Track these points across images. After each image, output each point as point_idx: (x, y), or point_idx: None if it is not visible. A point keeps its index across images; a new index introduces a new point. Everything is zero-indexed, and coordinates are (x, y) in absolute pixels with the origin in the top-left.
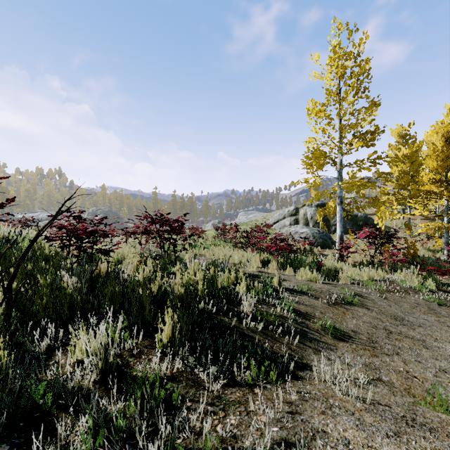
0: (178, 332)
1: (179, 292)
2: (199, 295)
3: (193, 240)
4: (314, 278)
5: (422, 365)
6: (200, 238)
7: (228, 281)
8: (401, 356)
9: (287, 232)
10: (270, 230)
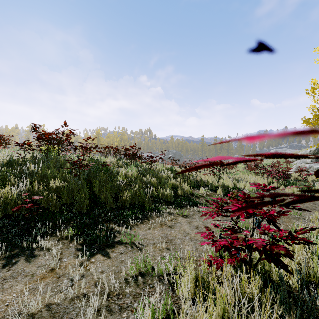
0: (222, 192)
1: (222, 184)
2: (228, 187)
3: (229, 170)
4: (295, 191)
5: (309, 214)
6: (233, 169)
7: (241, 185)
8: (304, 212)
9: (302, 167)
10: (290, 165)
